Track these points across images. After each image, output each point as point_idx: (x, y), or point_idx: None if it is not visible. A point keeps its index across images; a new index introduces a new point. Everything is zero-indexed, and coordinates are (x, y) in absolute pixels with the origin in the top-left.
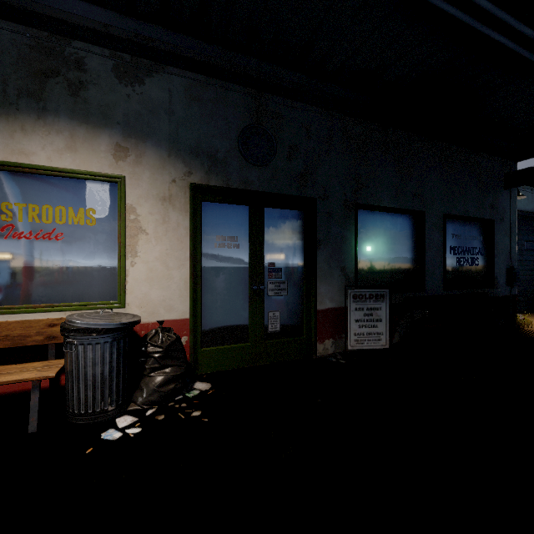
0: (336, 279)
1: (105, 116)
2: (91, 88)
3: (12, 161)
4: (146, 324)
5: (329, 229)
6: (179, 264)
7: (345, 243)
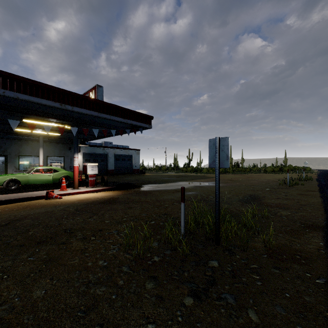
0: (13, 168)
1: None
2: None
3: None
4: None
5: (11, 160)
6: None
7: (15, 162)
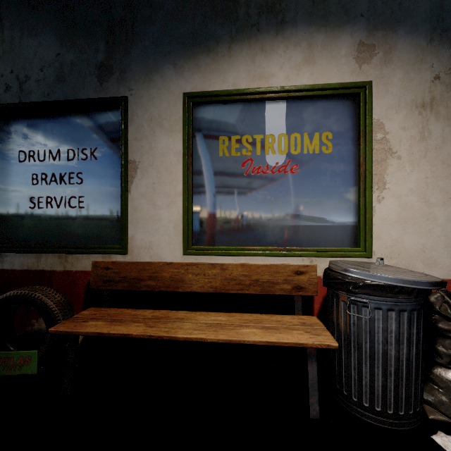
0: None
1: (346, 10)
2: None
3: (253, 88)
4: None
5: None
6: (445, 198)
7: None
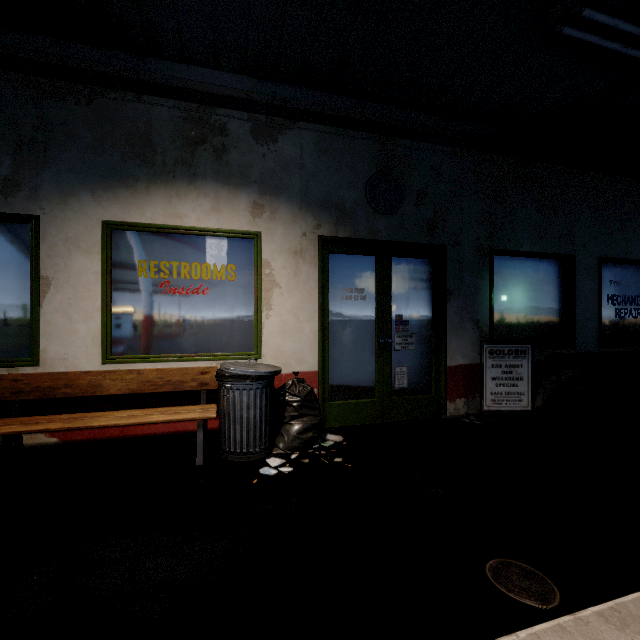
0: (469, 332)
1: (244, 176)
2: (232, 151)
3: (170, 224)
4: (279, 376)
5: (461, 279)
6: (309, 316)
7: (478, 293)
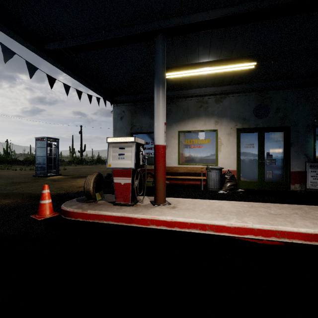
0: (301, 159)
1: (212, 114)
2: (209, 107)
3: (193, 130)
4: (223, 171)
5: (297, 138)
6: (233, 153)
7: (307, 143)
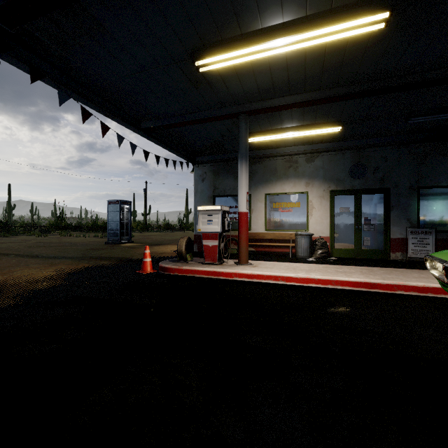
0: (403, 224)
1: (303, 175)
2: (299, 167)
3: (281, 192)
4: (315, 237)
5: (399, 201)
6: (326, 218)
7: (409, 207)
